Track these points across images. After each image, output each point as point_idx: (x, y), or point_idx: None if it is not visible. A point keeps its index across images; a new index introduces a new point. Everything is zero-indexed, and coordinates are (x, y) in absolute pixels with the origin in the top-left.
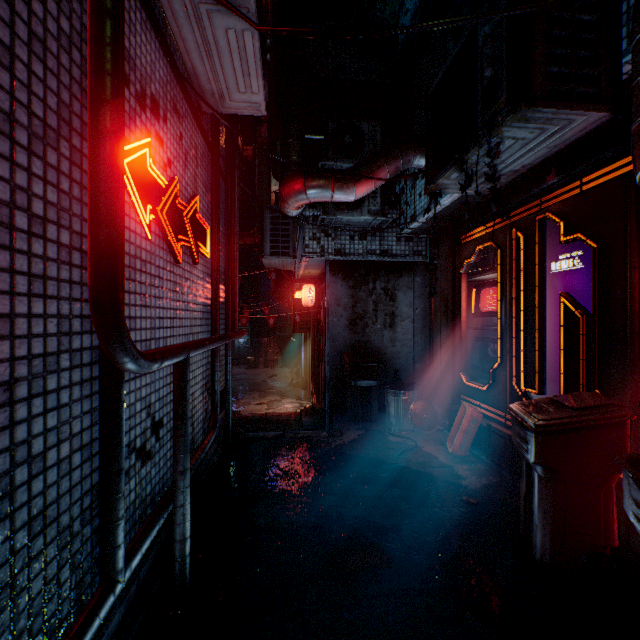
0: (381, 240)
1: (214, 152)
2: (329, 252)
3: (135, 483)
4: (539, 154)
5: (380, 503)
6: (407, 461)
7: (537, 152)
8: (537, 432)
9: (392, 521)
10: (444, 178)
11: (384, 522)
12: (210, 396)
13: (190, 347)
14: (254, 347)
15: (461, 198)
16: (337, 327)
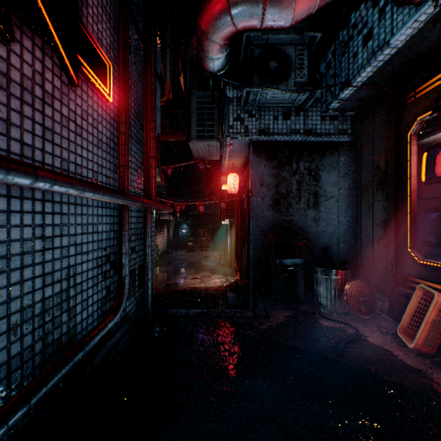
0: (305, 119)
1: None
2: (253, 132)
3: None
4: None
5: None
6: (357, 359)
7: None
8: None
9: None
10: None
11: None
12: (117, 271)
13: None
14: (192, 236)
15: (426, 26)
16: (260, 206)
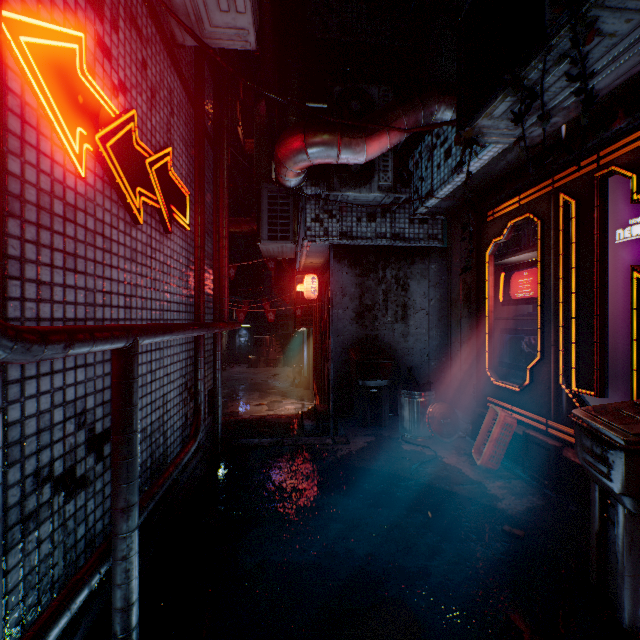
0: (392, 222)
1: (197, 106)
2: (333, 235)
3: (51, 528)
4: (625, 67)
5: (400, 534)
6: (427, 476)
7: (623, 63)
8: (630, 451)
9: (417, 562)
10: (485, 116)
11: (407, 563)
12: (192, 397)
13: (139, 330)
14: (255, 346)
15: (491, 162)
16: (342, 320)
